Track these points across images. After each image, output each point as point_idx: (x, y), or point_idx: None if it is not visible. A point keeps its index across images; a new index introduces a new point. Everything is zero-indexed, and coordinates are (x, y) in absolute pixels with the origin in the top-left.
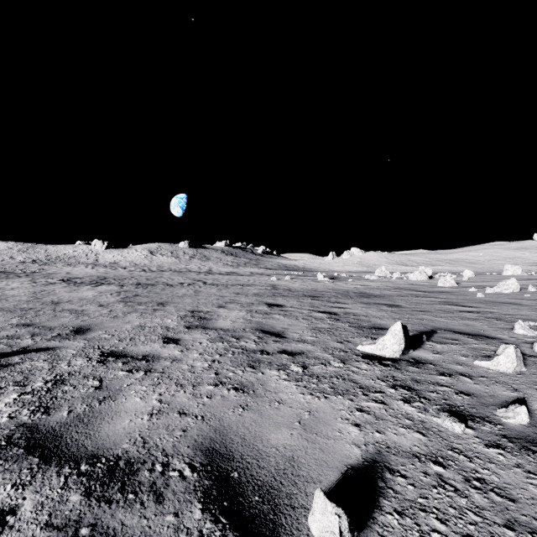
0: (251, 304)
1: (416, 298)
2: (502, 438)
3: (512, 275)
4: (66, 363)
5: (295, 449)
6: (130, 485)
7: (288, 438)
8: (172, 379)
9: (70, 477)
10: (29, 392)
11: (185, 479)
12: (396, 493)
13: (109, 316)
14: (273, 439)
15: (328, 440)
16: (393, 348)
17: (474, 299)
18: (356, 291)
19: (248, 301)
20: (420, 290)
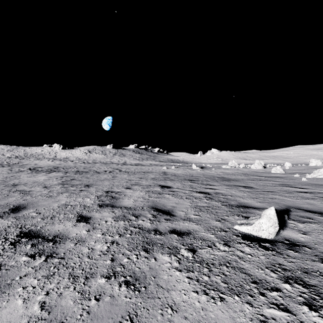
0: (149, 185)
1: (261, 181)
2: None
3: (316, 166)
4: None
5: None
6: None
7: None
8: (68, 268)
9: None
10: None
11: None
12: None
13: (46, 196)
14: None
15: None
16: (269, 230)
17: (301, 182)
18: (219, 176)
19: (147, 184)
20: (261, 176)
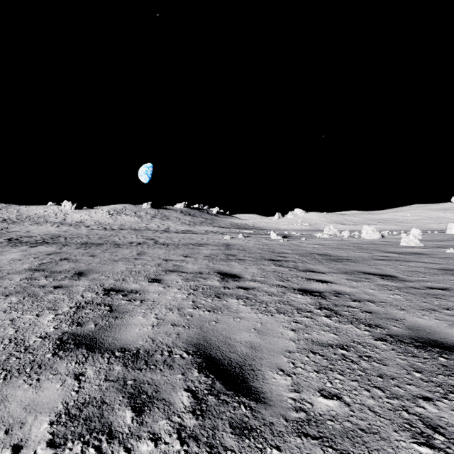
0: (198, 273)
1: (399, 262)
2: None
3: None
4: None
5: None
6: None
7: None
8: None
9: None
10: None
11: None
12: None
13: None
14: None
15: None
16: None
17: None
18: (318, 252)
19: (196, 268)
20: (390, 251)
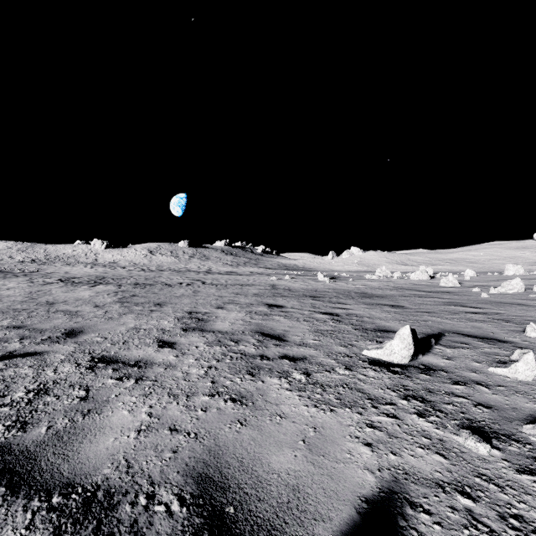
0: (250, 304)
1: (419, 298)
2: (534, 461)
3: (514, 275)
4: (53, 370)
5: (300, 475)
6: (107, 524)
7: (291, 461)
8: (164, 388)
9: (38, 513)
10: (8, 403)
11: (173, 516)
12: (421, 535)
13: (104, 318)
14: (274, 462)
15: (337, 463)
16: (402, 354)
17: (479, 299)
18: (357, 291)
19: (248, 302)
20: (423, 290)
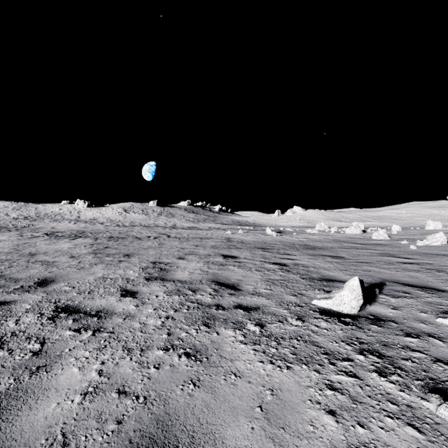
0: (208, 255)
1: (356, 250)
2: None
3: (434, 229)
4: (15, 320)
5: None
6: None
7: (248, 436)
8: (120, 341)
9: None
10: None
11: None
12: None
13: (76, 268)
14: (229, 438)
15: (299, 439)
16: (352, 304)
17: (408, 251)
18: (301, 243)
19: (206, 253)
20: (358, 243)
